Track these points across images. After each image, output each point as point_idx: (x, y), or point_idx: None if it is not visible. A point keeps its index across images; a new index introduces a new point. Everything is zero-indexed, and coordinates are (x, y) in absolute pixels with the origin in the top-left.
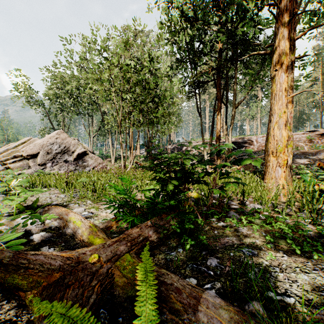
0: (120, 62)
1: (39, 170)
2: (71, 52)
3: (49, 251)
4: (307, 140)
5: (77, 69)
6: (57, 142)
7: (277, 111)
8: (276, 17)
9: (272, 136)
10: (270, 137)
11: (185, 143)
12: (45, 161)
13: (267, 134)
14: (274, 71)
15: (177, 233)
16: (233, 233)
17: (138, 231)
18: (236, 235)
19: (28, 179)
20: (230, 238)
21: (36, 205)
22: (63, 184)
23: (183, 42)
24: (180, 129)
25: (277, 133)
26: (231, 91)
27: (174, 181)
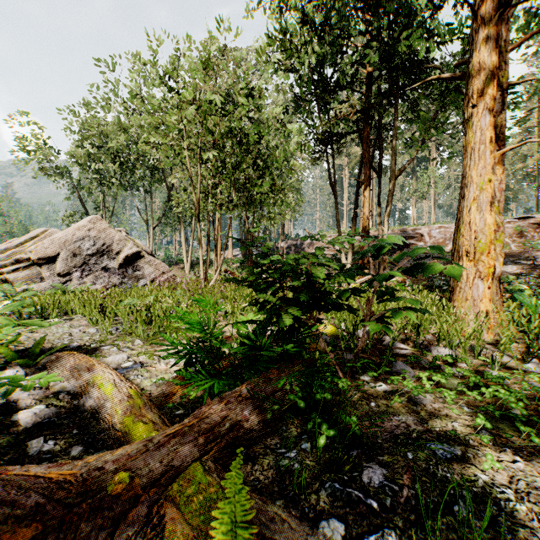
0: (197, 96)
1: (57, 284)
2: (116, 84)
3: (44, 448)
4: (515, 233)
5: (127, 112)
6: (90, 236)
7: (475, 179)
8: (474, 10)
9: (467, 225)
10: (462, 227)
11: (309, 238)
12: (70, 269)
13: (457, 221)
14: (469, 107)
15: (299, 409)
16: (406, 406)
17: (223, 408)
18: (412, 410)
19: (22, 303)
20: (402, 418)
21: (39, 349)
22: (93, 310)
23: (305, 65)
24: (301, 214)
25: (475, 218)
26: (386, 152)
27: (293, 307)
